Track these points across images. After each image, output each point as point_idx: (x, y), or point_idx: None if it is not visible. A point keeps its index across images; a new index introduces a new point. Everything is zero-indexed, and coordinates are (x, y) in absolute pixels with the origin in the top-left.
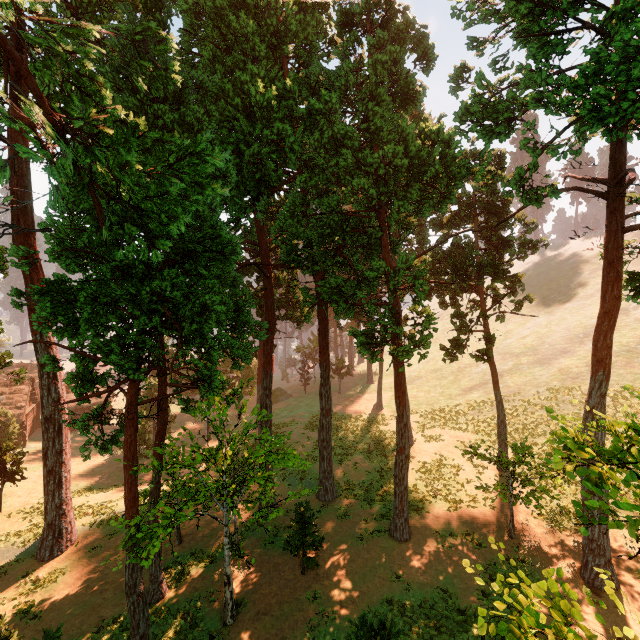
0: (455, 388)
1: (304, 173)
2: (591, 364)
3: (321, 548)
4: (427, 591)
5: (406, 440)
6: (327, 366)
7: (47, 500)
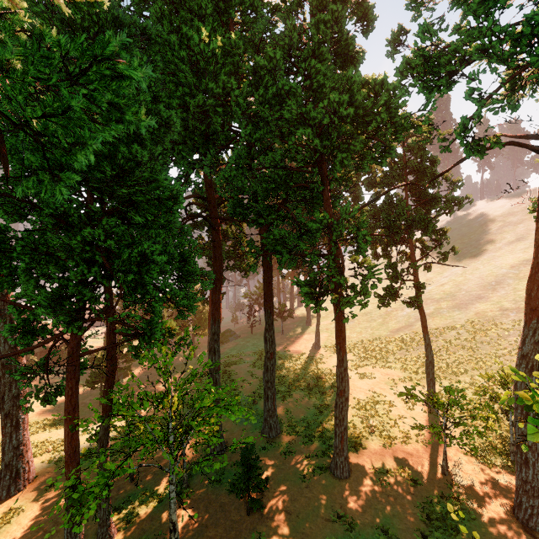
0: (384, 329)
1: None
2: (524, 312)
3: (266, 489)
4: (368, 532)
5: (346, 383)
6: (271, 313)
7: (4, 442)
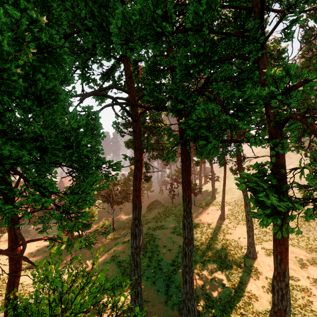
0: None
1: None
2: None
3: None
4: None
5: (287, 302)
6: (189, 201)
7: None
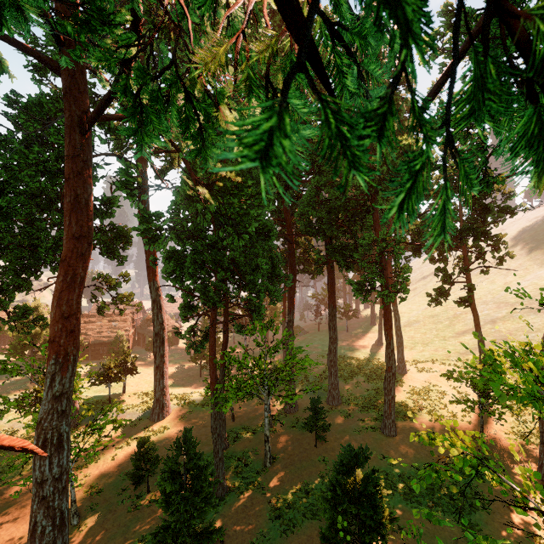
0: (449, 331)
1: (316, 174)
2: None
3: (328, 431)
4: (406, 468)
5: (393, 362)
6: (334, 307)
7: (156, 384)
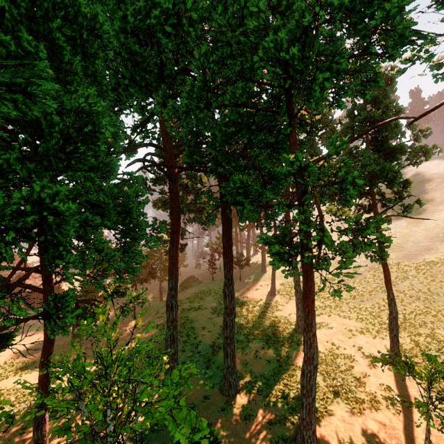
0: (335, 278)
1: None
2: None
3: None
4: None
5: (315, 350)
6: (231, 267)
7: None
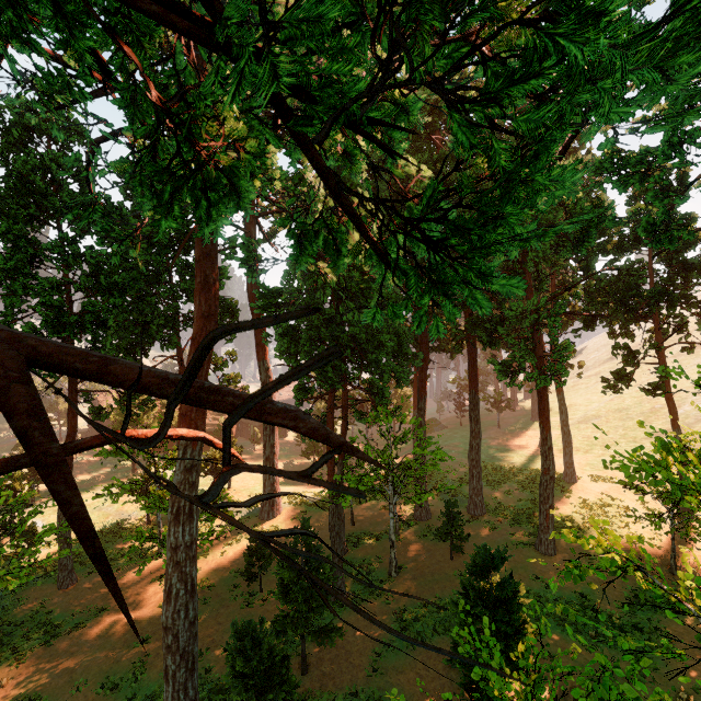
0: (642, 431)
1: None
2: None
3: (467, 541)
4: (565, 593)
5: (550, 462)
6: (476, 393)
7: (266, 478)
